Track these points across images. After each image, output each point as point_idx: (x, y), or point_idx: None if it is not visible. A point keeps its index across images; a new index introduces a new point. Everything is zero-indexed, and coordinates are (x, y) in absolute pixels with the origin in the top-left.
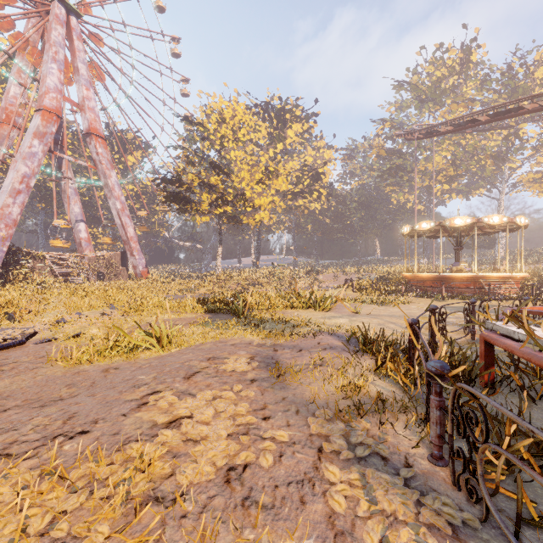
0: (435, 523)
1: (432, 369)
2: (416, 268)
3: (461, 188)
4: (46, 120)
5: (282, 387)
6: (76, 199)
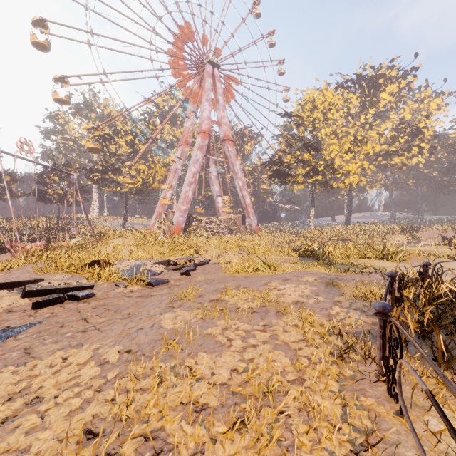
0: (366, 321)
1: (386, 274)
2: None
3: None
4: (203, 138)
5: (330, 289)
6: (216, 182)
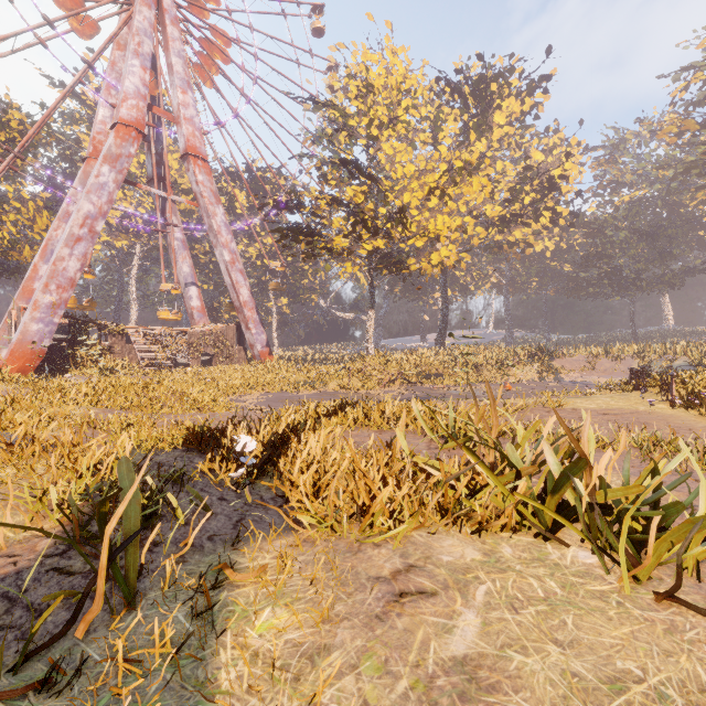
0: None
1: None
2: None
3: None
4: (121, 137)
5: None
6: (185, 255)
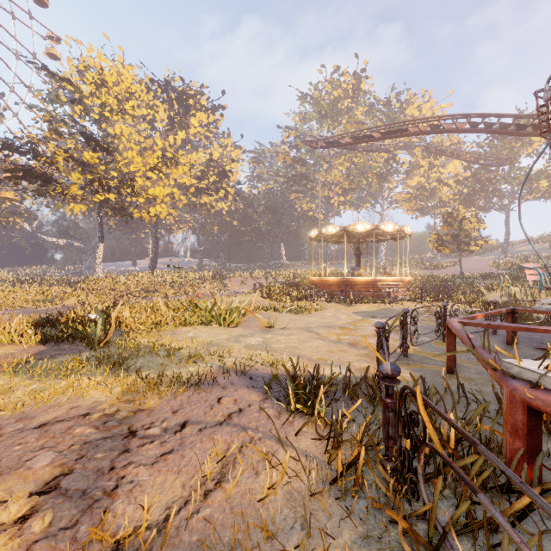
0: None
1: None
2: (323, 272)
3: (353, 201)
4: None
5: None
6: None
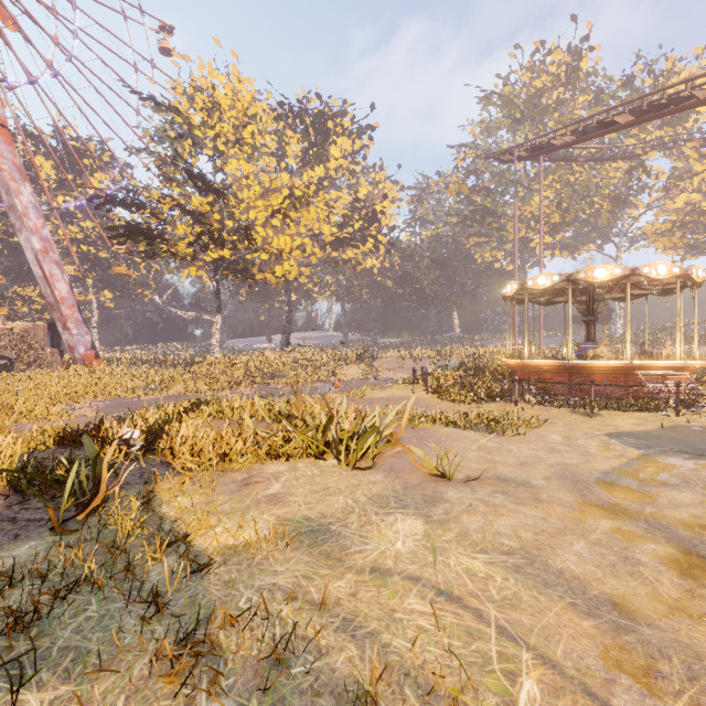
0: None
1: None
2: (527, 351)
3: (567, 242)
4: None
5: None
6: None
